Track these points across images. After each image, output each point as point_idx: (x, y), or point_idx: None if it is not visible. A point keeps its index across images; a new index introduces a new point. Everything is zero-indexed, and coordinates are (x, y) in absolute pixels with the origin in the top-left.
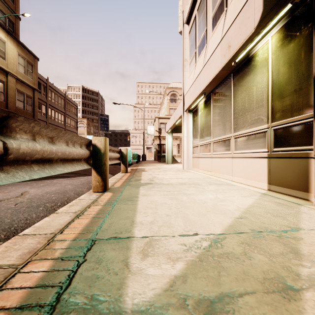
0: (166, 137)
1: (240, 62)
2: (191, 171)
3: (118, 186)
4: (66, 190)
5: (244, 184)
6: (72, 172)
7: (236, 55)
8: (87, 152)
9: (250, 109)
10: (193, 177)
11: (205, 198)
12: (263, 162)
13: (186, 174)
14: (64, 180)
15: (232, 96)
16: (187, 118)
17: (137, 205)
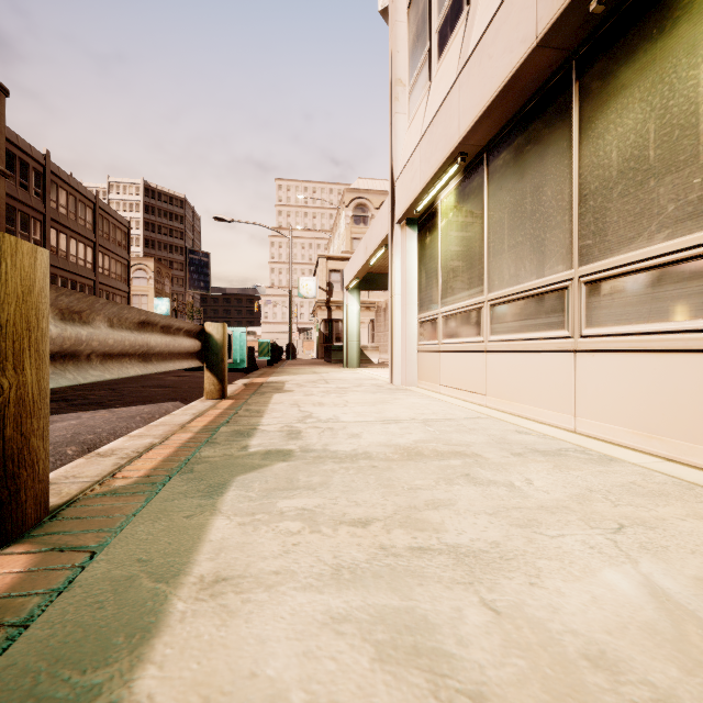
0: (345, 301)
1: (618, 2)
2: (416, 391)
3: (135, 478)
4: None
5: (644, 454)
6: (66, 395)
7: None
8: None
9: (673, 161)
10: (436, 417)
11: (613, 618)
12: None
13: (408, 404)
14: None
15: (575, 139)
16: (403, 243)
17: None
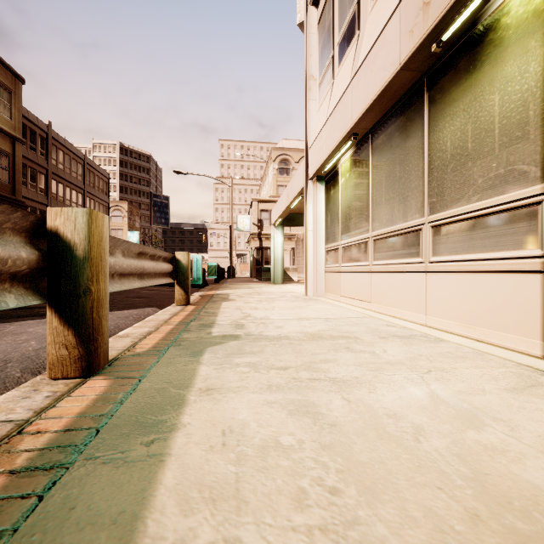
0: (272, 234)
1: (451, 44)
2: (323, 300)
3: (147, 348)
4: (8, 359)
5: (464, 337)
6: None
7: (444, 23)
8: (22, 255)
9: (481, 151)
10: (334, 317)
11: (405, 404)
12: (526, 283)
13: (317, 309)
14: (35, 325)
15: (426, 131)
16: (314, 194)
17: (163, 464)
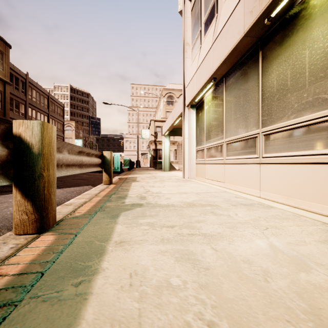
0: (163, 141)
1: (276, 19)
2: (194, 181)
3: (83, 212)
4: None
5: (285, 205)
6: None
7: (272, 5)
8: None
9: (296, 86)
10: (202, 192)
11: (254, 252)
12: (327, 170)
13: (191, 186)
14: None
15: (260, 75)
16: (189, 116)
17: (86, 302)
